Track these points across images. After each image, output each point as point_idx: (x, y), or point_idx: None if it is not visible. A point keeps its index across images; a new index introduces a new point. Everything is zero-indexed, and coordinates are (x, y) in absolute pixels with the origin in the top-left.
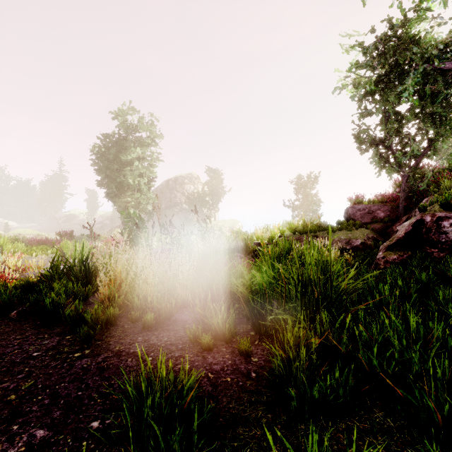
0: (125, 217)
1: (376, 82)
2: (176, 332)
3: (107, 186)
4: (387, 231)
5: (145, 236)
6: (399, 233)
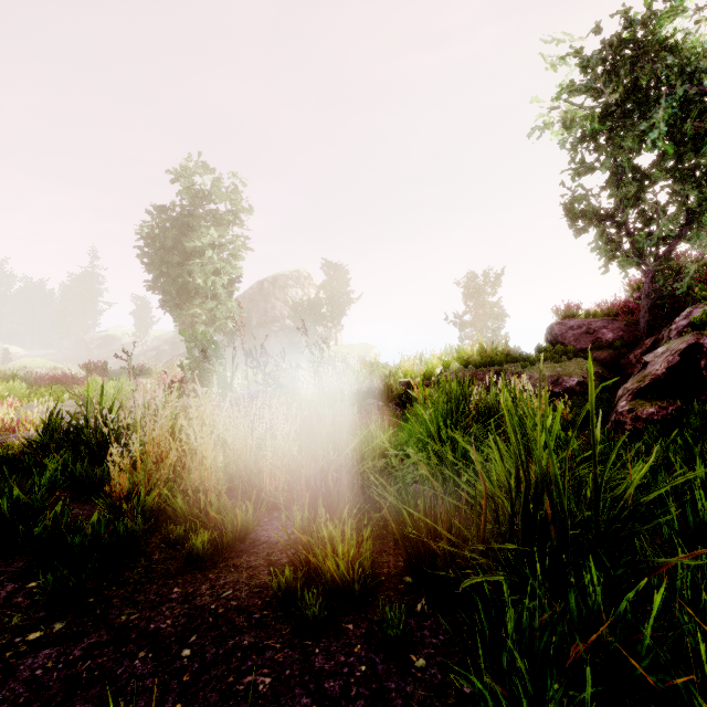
0: (188, 340)
1: (602, 117)
2: (252, 575)
3: (163, 290)
4: (619, 362)
5: (218, 372)
6: (655, 368)
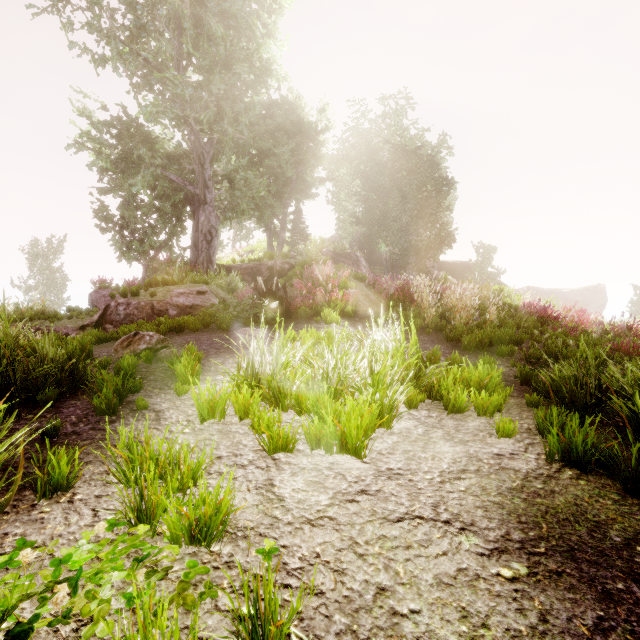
0: None
1: (116, 161)
2: None
3: None
4: None
5: None
6: (94, 316)
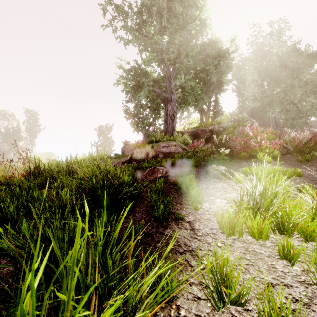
0: None
1: (132, 87)
2: None
3: None
4: None
5: None
6: (127, 157)
